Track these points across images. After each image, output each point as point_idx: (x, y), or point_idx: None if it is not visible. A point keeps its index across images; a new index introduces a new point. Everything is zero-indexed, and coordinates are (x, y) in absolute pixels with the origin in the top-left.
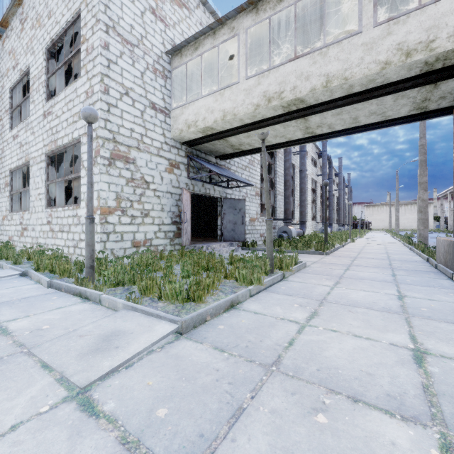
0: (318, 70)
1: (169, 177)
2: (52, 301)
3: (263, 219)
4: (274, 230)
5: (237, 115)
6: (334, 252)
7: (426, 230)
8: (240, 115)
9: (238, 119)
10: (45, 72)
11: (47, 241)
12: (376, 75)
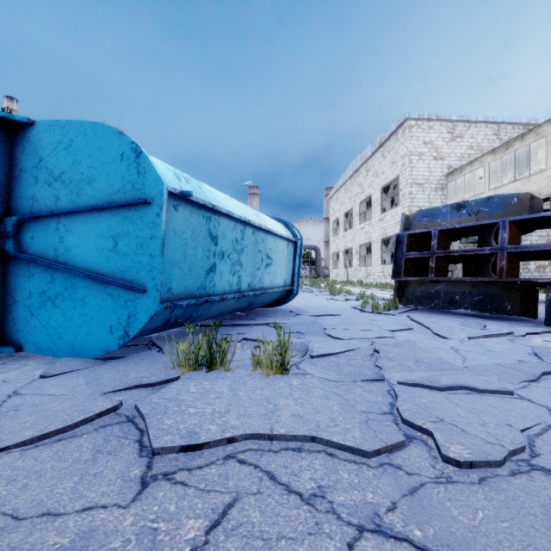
0: (525, 189)
1: None
2: None
3: None
4: None
5: None
6: None
7: None
8: None
9: None
10: (380, 199)
11: (381, 281)
12: None
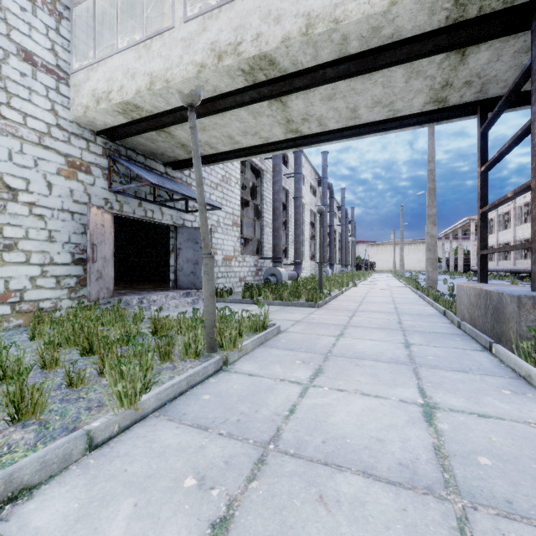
0: (294, 6)
1: (66, 185)
2: None
3: (244, 258)
4: (261, 273)
5: (171, 81)
6: (330, 302)
7: (435, 272)
8: (175, 81)
9: (176, 91)
10: None
11: None
12: (382, 18)
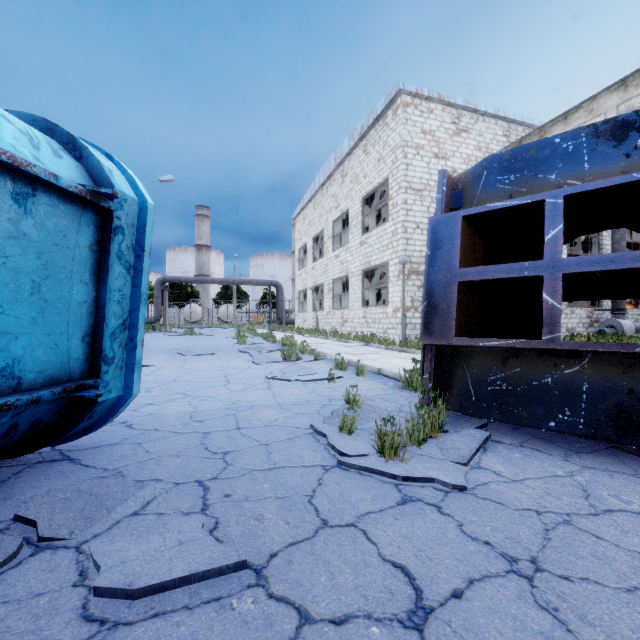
0: None
1: None
2: (393, 352)
3: (572, 310)
4: (597, 325)
5: None
6: None
7: None
8: None
9: None
10: (361, 214)
11: (363, 329)
12: None
